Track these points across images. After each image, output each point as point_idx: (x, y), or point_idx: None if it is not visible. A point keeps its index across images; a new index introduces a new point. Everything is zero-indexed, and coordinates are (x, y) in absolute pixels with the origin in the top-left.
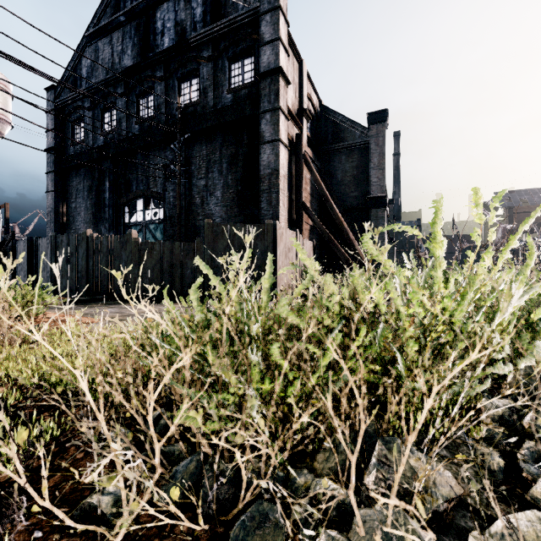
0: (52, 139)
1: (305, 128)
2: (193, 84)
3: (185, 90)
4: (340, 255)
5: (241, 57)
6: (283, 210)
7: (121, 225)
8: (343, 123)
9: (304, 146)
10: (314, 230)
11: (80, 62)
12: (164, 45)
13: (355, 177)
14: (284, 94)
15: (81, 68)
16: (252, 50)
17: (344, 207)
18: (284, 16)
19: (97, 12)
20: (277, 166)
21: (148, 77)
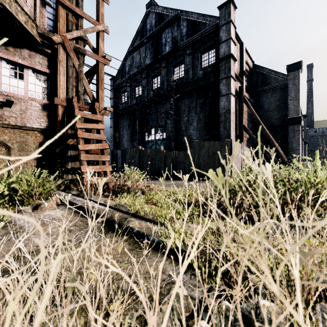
0: (113, 102)
1: (244, 82)
2: (181, 67)
3: (176, 72)
4: (268, 155)
5: (207, 50)
6: (233, 131)
7: (144, 142)
8: (269, 73)
9: (244, 93)
10: (250, 140)
11: (125, 65)
12: (166, 50)
13: (277, 106)
14: (233, 67)
15: (125, 67)
16: (214, 46)
17: (269, 125)
18: (233, 24)
19: (133, 39)
20: (229, 107)
21: (158, 67)
